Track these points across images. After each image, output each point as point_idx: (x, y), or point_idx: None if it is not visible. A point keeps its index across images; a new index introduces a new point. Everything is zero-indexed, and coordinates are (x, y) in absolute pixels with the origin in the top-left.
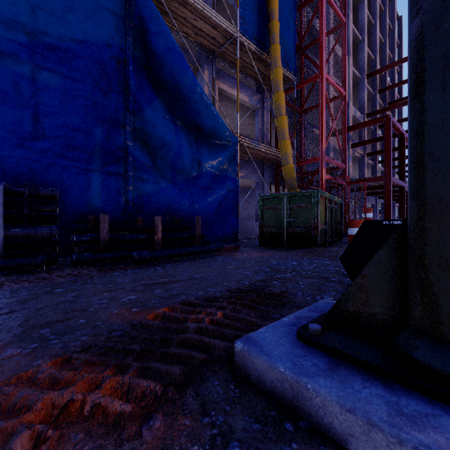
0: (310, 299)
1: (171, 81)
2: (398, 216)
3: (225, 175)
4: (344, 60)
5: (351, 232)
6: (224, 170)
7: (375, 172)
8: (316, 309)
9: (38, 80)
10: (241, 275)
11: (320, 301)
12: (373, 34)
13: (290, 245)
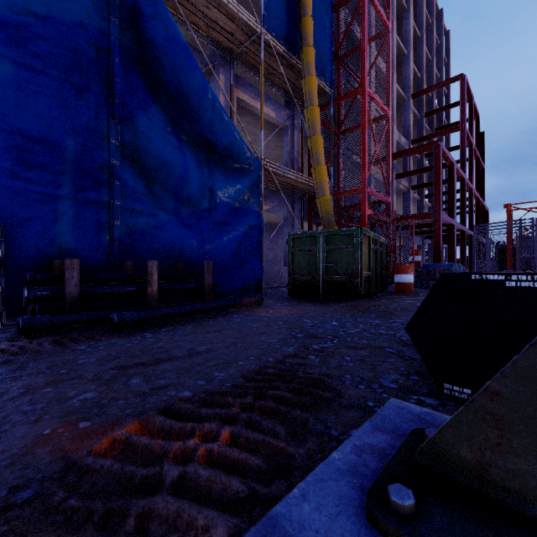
0: (364, 388)
1: (173, 82)
2: (445, 259)
3: (245, 207)
4: (388, 73)
5: (398, 279)
6: (244, 201)
7: (421, 208)
8: (384, 425)
9: None
10: (264, 346)
11: (386, 404)
12: (418, 48)
13: (327, 297)
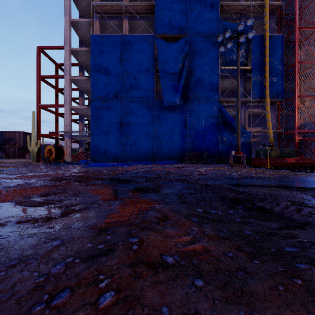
0: None
1: (229, 125)
2: None
3: (246, 143)
4: None
5: None
6: (245, 142)
7: None
8: None
9: (204, 134)
10: None
11: None
12: None
13: None
